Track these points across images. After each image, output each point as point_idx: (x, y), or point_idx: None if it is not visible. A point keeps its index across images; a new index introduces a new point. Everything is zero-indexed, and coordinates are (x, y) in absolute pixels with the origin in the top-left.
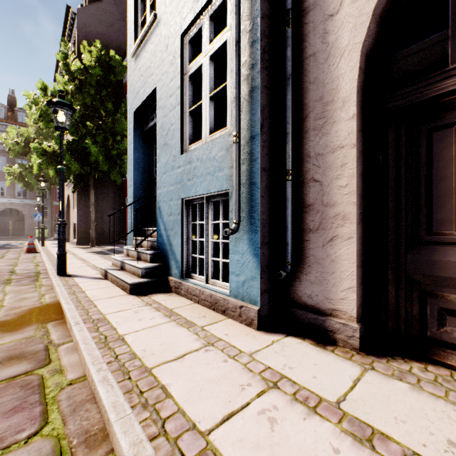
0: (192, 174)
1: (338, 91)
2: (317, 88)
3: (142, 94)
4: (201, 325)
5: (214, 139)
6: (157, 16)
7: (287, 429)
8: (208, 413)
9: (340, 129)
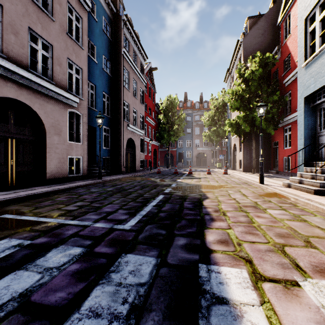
0: None
1: None
2: None
3: (312, 88)
4: None
5: None
6: None
7: None
8: None
9: None
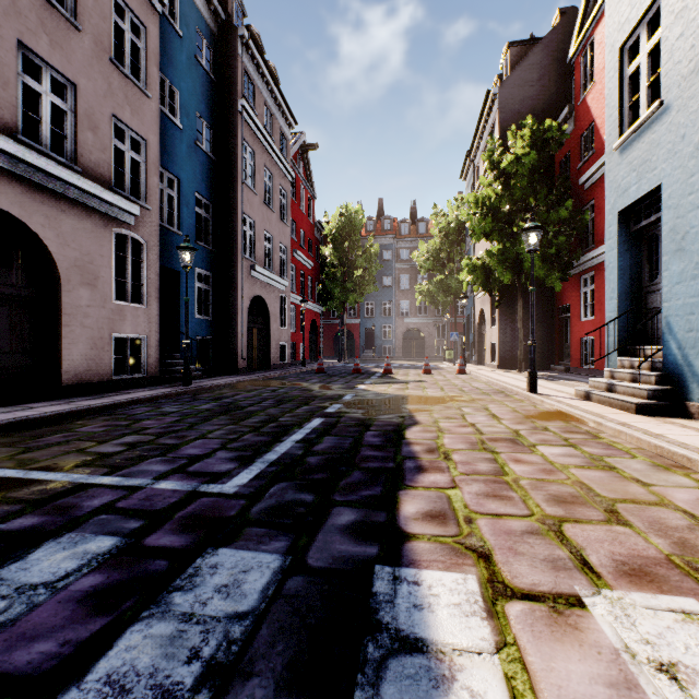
0: None
1: None
2: None
3: (633, 192)
4: None
5: None
6: (664, 102)
7: None
8: None
9: None
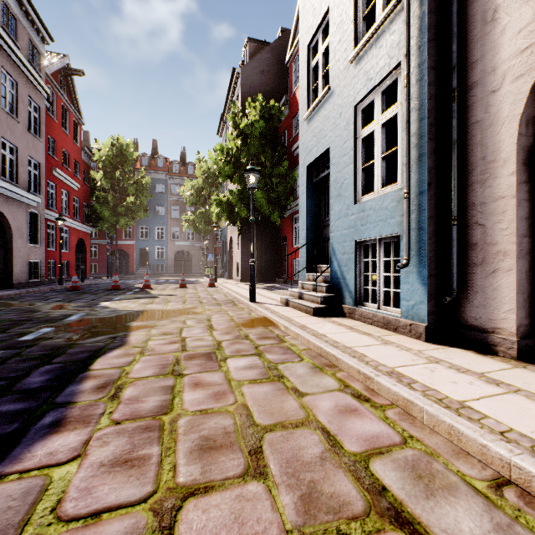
0: (365, 220)
1: (499, 153)
2: (480, 150)
3: (315, 152)
4: (377, 335)
5: (386, 193)
6: (331, 88)
7: (441, 373)
8: (391, 363)
9: (501, 183)
